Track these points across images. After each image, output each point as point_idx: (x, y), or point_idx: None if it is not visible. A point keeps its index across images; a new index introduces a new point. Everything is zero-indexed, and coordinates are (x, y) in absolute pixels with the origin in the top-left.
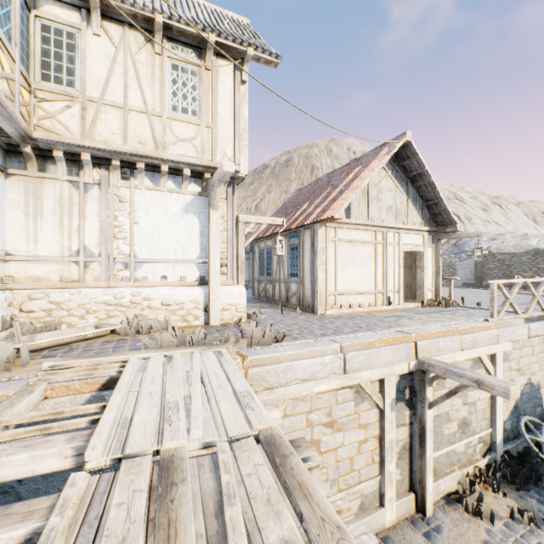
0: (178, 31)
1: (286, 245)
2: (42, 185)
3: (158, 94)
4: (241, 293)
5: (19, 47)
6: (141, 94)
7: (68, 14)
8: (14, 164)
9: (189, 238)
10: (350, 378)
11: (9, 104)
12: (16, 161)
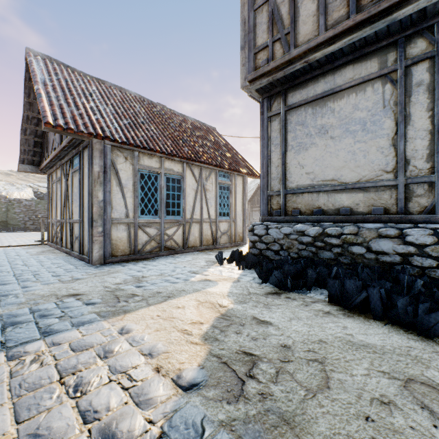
0: None
1: (212, 181)
2: None
3: None
4: None
5: None
6: None
7: None
8: None
9: None
10: None
11: None
12: None
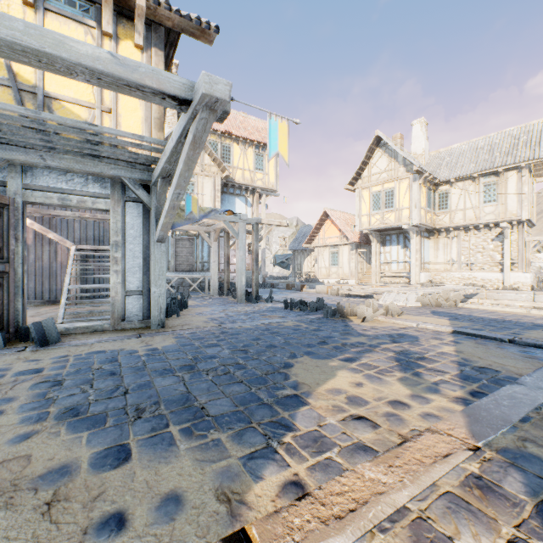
0: (485, 173)
1: None
2: (438, 240)
3: (477, 199)
4: (525, 277)
5: (432, 207)
6: (470, 202)
7: (445, 187)
8: (431, 235)
9: (495, 252)
10: (536, 304)
11: (430, 225)
12: (431, 234)
